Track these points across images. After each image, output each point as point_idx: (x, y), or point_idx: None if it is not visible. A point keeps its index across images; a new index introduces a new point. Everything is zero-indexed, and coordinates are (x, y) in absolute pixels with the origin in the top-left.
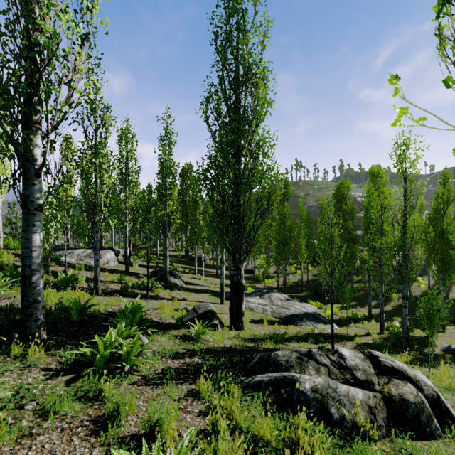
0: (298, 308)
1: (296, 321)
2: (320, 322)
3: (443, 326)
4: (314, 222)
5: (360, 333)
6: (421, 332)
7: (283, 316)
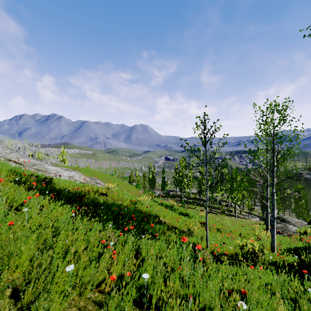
0: None
1: None
2: None
3: None
4: None
5: None
6: None
7: None
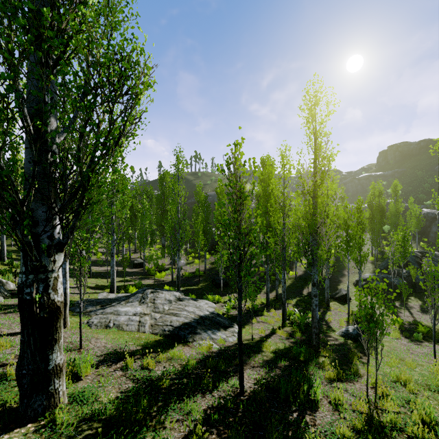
0: (192, 311)
1: (187, 336)
2: (220, 327)
3: (328, 304)
4: (212, 210)
5: (265, 332)
6: None
7: (168, 330)
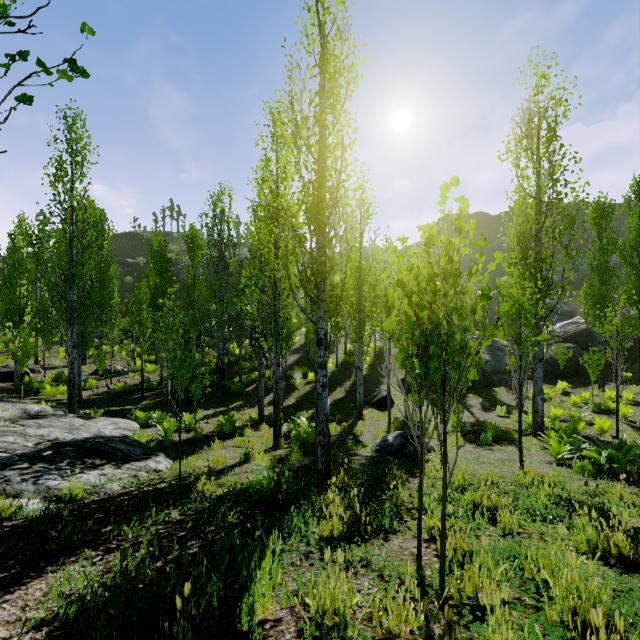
0: (41, 433)
1: None
2: (104, 463)
3: (361, 411)
4: None
5: (228, 463)
6: (337, 427)
7: None
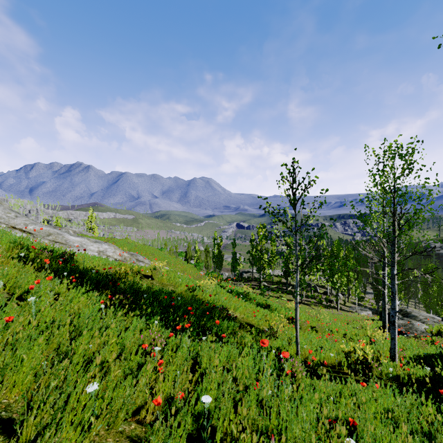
0: None
1: None
2: None
3: None
4: None
5: None
6: None
7: None
